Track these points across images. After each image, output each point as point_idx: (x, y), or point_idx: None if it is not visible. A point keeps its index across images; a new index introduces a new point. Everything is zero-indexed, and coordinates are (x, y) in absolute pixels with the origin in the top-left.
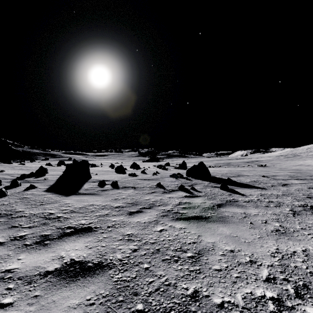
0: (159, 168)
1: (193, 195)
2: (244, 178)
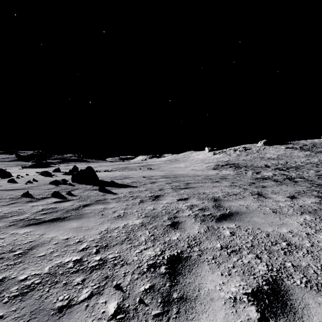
0: (41, 175)
1: (65, 200)
2: (128, 180)
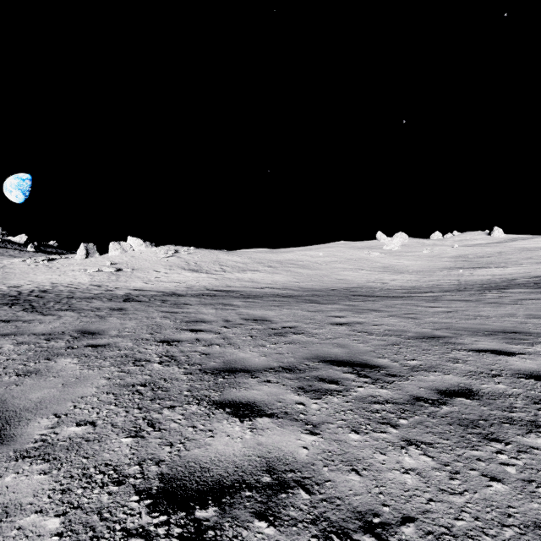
0: None
1: None
2: None
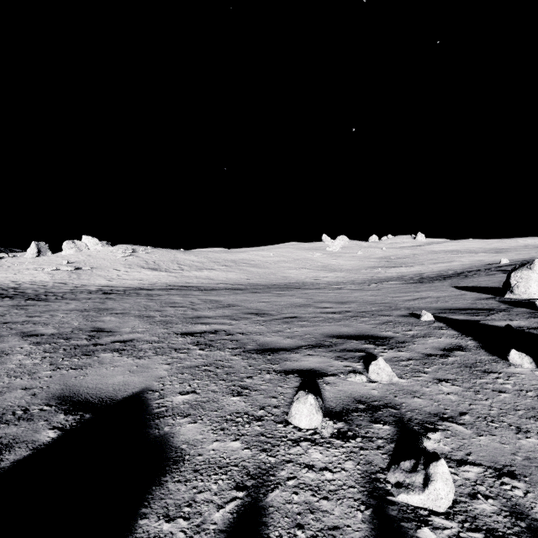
0: None
1: None
2: None
